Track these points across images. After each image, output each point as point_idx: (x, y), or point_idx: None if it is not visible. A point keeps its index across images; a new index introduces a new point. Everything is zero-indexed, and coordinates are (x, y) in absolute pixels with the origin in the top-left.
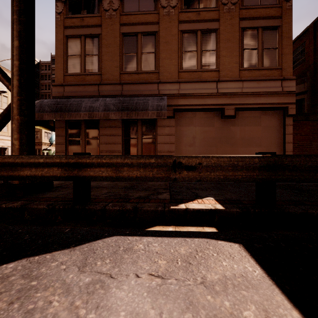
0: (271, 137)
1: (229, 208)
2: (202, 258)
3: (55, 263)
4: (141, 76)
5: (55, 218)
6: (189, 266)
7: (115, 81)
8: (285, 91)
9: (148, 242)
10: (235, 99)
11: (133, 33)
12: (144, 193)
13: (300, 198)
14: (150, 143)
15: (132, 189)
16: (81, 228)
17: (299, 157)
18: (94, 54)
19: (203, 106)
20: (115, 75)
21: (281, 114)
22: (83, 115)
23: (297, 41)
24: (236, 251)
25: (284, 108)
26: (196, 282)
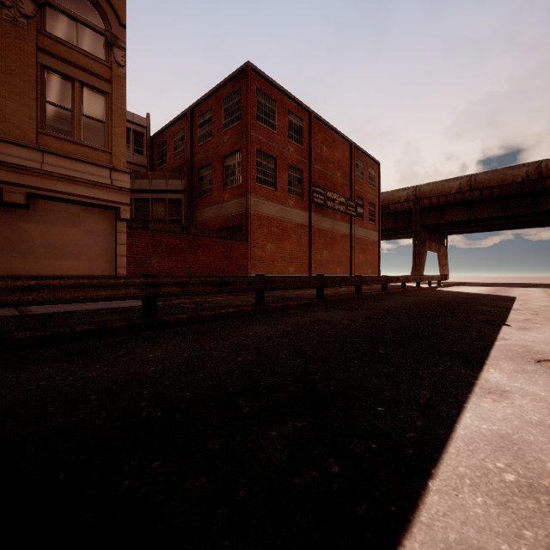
0: (98, 247)
1: None
2: None
3: None
4: None
5: None
6: None
7: None
8: (117, 185)
9: None
10: (27, 178)
11: None
12: None
13: None
14: None
15: None
16: None
17: None
18: None
19: None
20: None
21: (113, 216)
22: None
23: (179, 123)
24: None
25: (115, 208)
26: None
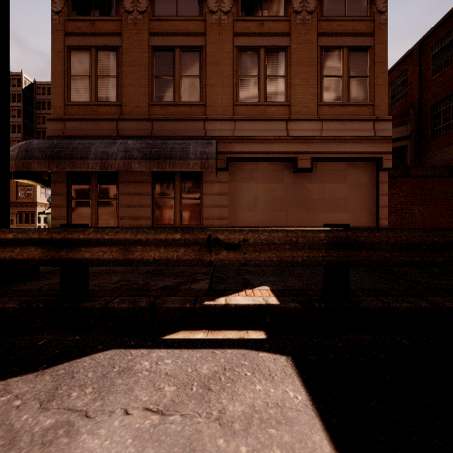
0: (360, 199)
1: (285, 302)
2: (229, 380)
3: (7, 397)
4: (180, 109)
5: (31, 323)
6: (207, 394)
7: (142, 116)
8: (379, 135)
9: (158, 357)
10: (311, 146)
11: (169, 46)
12: (174, 280)
13: (386, 286)
14: (193, 206)
15: (158, 275)
16: (65, 339)
17: (380, 231)
18: (110, 76)
19: (268, 154)
20: (141, 107)
21: (373, 167)
22: (92, 165)
23: (398, 68)
24: (280, 367)
25: (377, 158)
26: (209, 418)
